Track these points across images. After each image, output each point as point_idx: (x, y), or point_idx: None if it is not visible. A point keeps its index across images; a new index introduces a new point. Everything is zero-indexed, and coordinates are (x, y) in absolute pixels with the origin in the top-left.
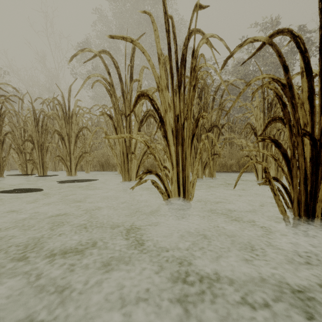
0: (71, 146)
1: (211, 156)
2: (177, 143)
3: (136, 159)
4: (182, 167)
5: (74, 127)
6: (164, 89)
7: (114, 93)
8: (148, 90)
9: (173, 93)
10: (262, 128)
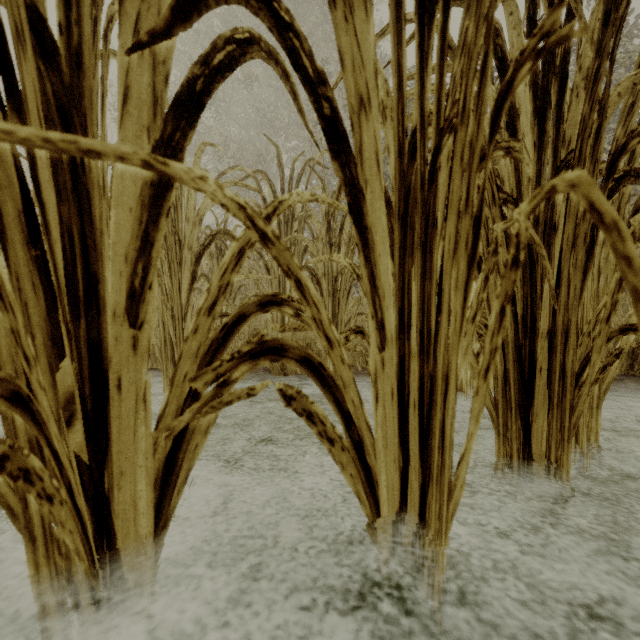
0: None
1: (606, 343)
2: None
3: None
4: None
5: None
6: None
7: None
8: None
9: None
10: None
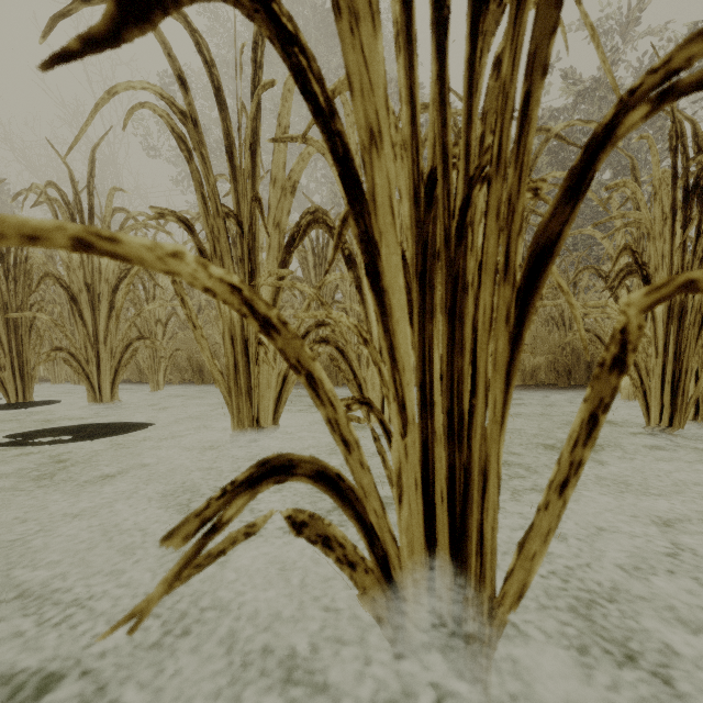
0: (100, 320)
1: None
2: (424, 303)
3: (266, 362)
4: (451, 420)
5: (106, 266)
6: (363, 16)
7: (202, 148)
8: (308, 137)
9: (408, 57)
10: (667, 262)
